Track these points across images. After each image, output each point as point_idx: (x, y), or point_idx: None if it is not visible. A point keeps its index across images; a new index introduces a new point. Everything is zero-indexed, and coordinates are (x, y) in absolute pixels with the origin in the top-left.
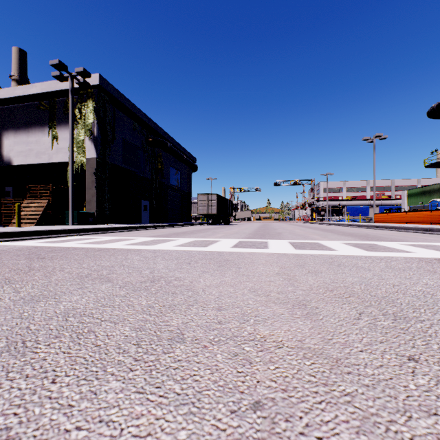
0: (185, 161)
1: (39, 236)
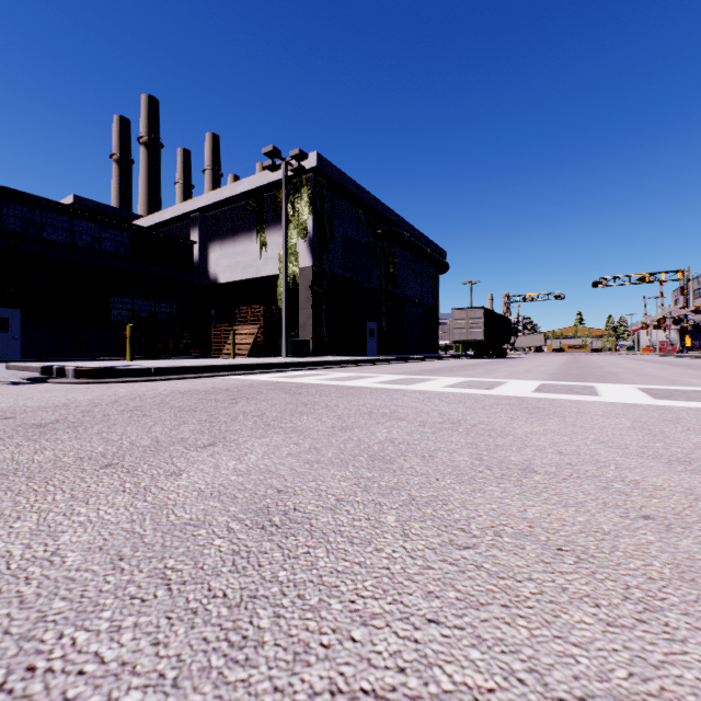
0: (430, 257)
1: (266, 370)
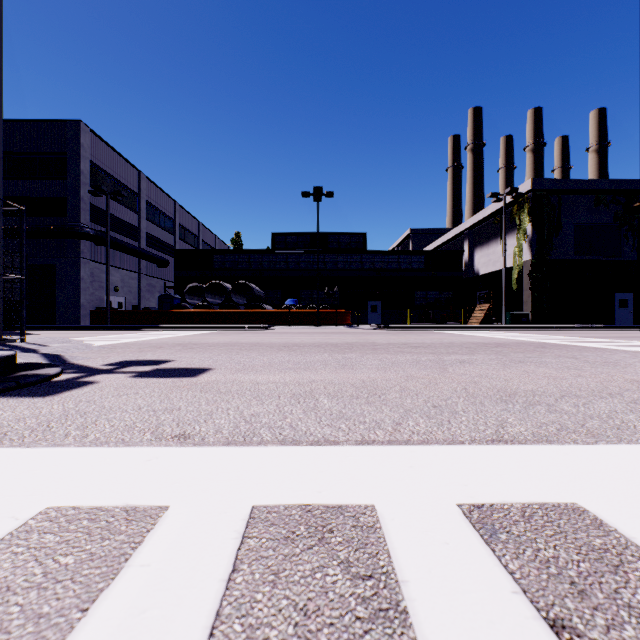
0: None
1: (453, 329)
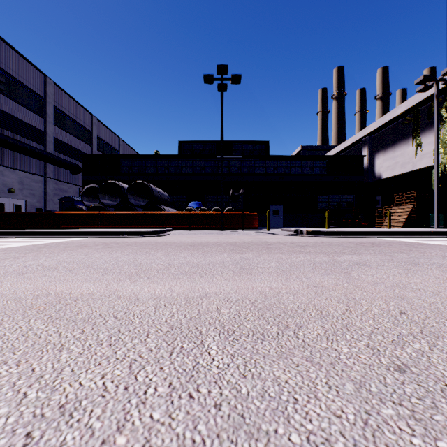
0: None
1: (407, 236)
